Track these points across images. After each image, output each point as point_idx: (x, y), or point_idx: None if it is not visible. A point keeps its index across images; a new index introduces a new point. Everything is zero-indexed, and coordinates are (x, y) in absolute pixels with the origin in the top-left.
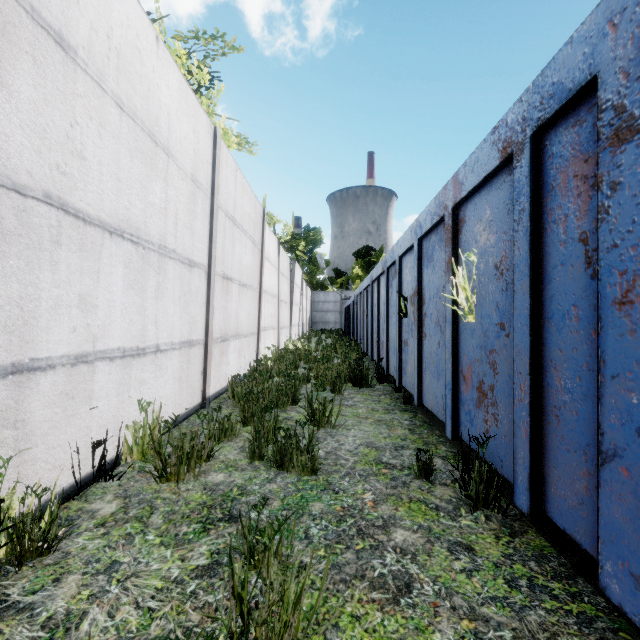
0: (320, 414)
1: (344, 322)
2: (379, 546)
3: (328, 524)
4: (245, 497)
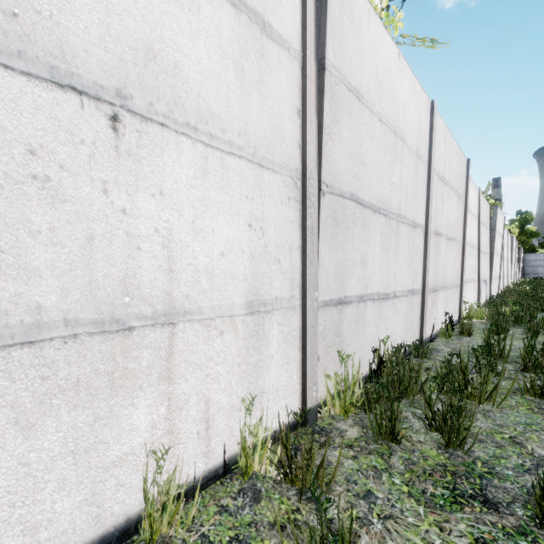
0: None
1: None
2: None
3: None
4: None
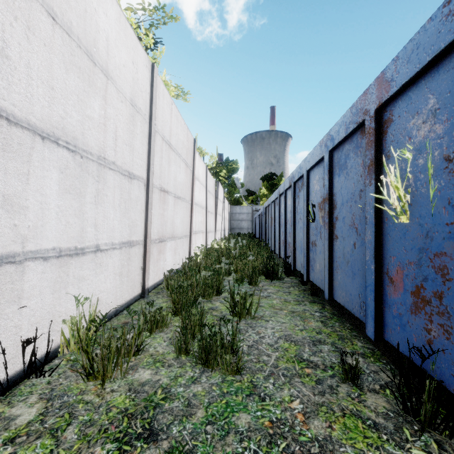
0: (241, 307)
1: (254, 228)
2: None
3: (257, 449)
4: (168, 403)
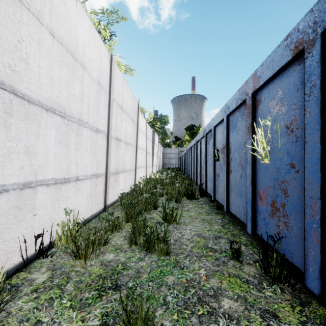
0: (170, 216)
1: (180, 164)
2: (213, 312)
3: (178, 293)
4: (126, 271)
